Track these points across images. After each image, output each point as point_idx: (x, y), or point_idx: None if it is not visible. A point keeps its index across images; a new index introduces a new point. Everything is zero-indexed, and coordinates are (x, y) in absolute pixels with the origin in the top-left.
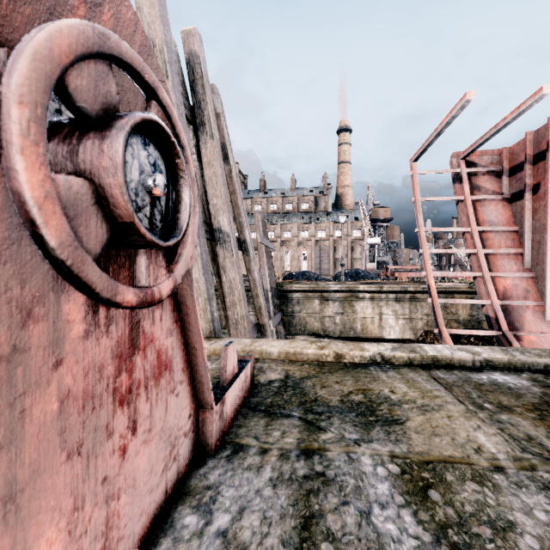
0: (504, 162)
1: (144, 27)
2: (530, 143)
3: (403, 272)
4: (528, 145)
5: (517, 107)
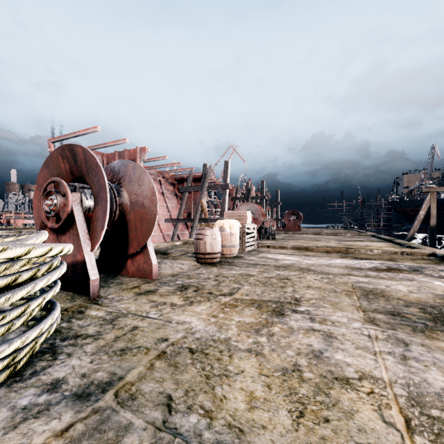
0: (104, 161)
1: None
2: (117, 157)
3: (19, 220)
4: (116, 158)
5: (115, 141)
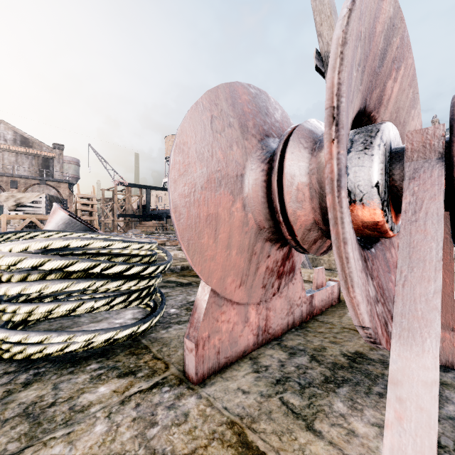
0: None
1: (324, 47)
2: None
3: None
4: None
5: None
